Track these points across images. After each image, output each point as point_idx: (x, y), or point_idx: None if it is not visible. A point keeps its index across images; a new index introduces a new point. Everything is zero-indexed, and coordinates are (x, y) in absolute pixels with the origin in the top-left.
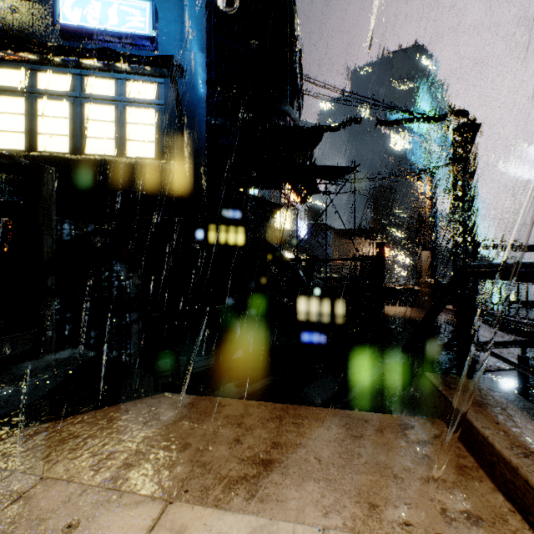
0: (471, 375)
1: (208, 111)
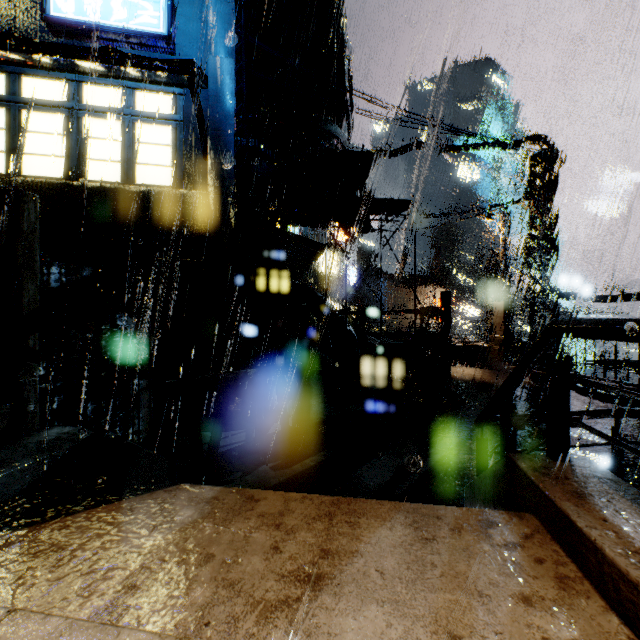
0: (564, 456)
1: (237, 129)
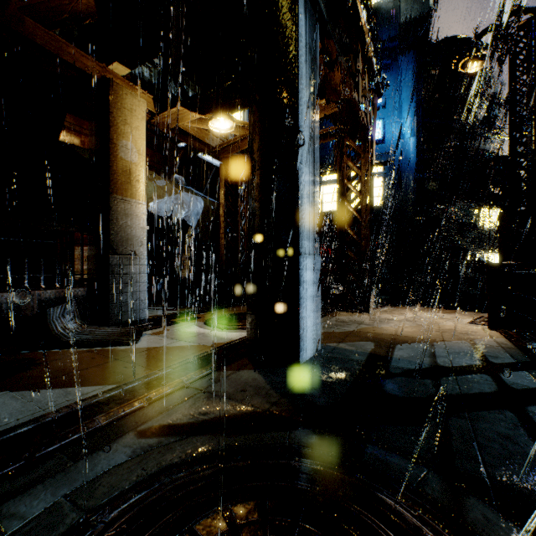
0: None
1: (417, 170)
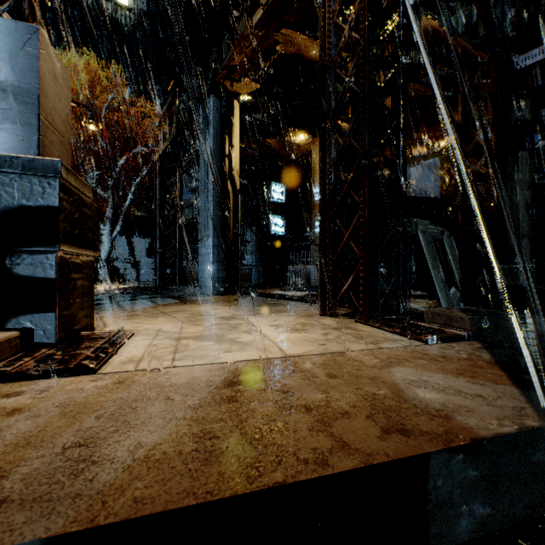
0: None
1: None
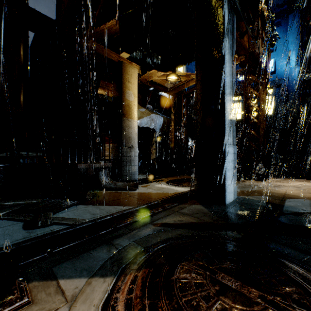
0: None
1: (300, 89)
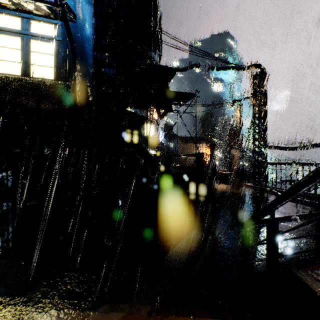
0: None
1: (95, 48)
